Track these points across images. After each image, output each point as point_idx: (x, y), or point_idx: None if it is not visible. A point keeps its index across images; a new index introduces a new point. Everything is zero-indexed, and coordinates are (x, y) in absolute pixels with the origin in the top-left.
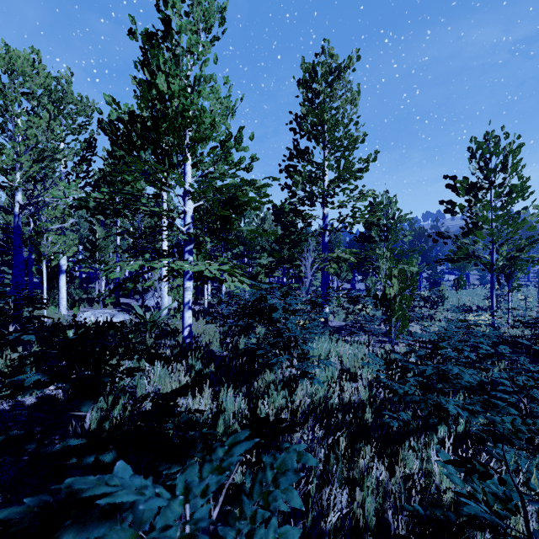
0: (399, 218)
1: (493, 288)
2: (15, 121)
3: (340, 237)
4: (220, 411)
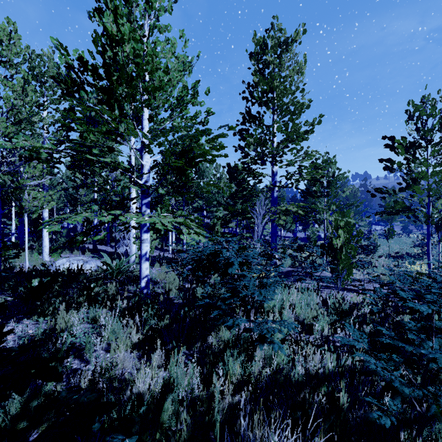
0: (338, 176)
1: (429, 238)
2: None
3: (284, 194)
4: (166, 392)
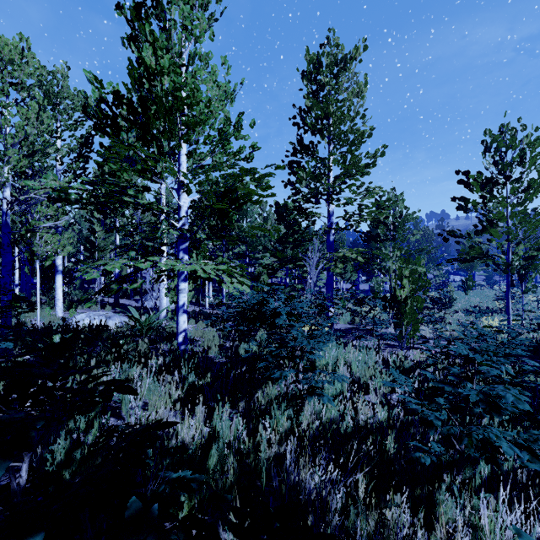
0: (407, 216)
1: (508, 289)
2: (2, 112)
3: (344, 237)
4: (212, 439)
